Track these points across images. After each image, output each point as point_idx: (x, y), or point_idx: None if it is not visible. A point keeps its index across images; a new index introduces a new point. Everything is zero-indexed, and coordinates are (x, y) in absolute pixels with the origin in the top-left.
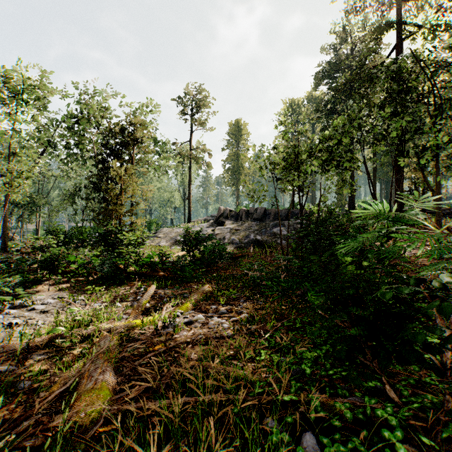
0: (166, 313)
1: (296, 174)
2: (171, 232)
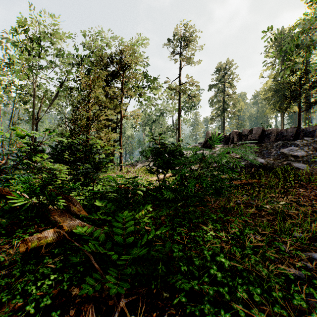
0: None
1: None
2: None
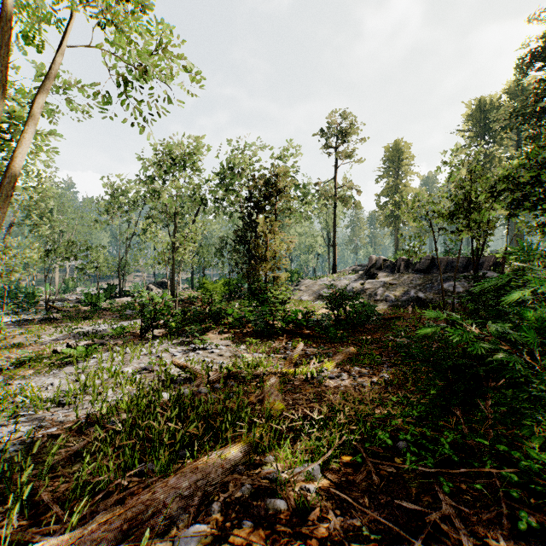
0: (313, 367)
1: (464, 224)
2: (313, 284)
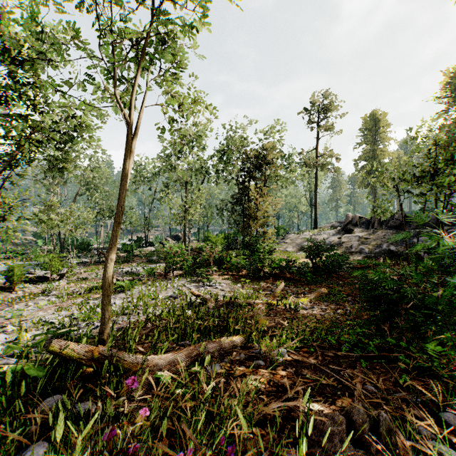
0: (291, 300)
1: (426, 188)
2: (297, 238)
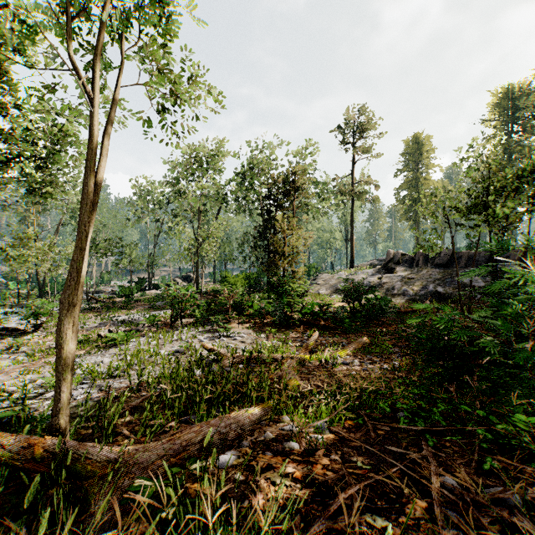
0: (327, 353)
1: (481, 219)
2: (331, 278)
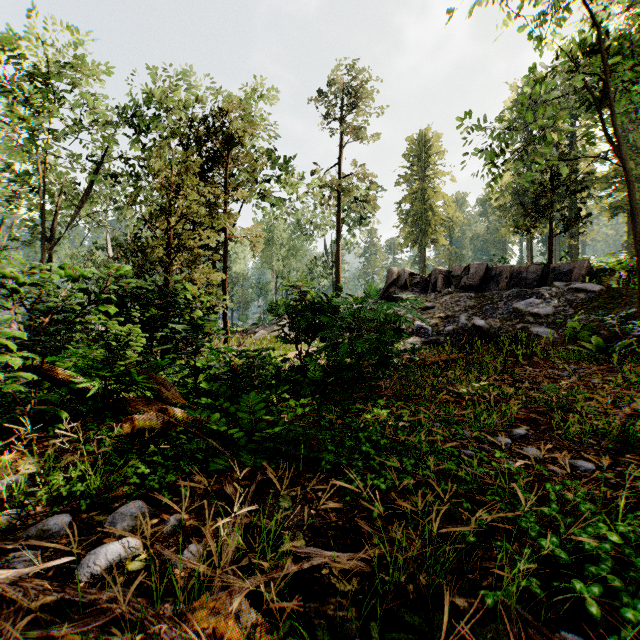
0: None
1: None
2: None
